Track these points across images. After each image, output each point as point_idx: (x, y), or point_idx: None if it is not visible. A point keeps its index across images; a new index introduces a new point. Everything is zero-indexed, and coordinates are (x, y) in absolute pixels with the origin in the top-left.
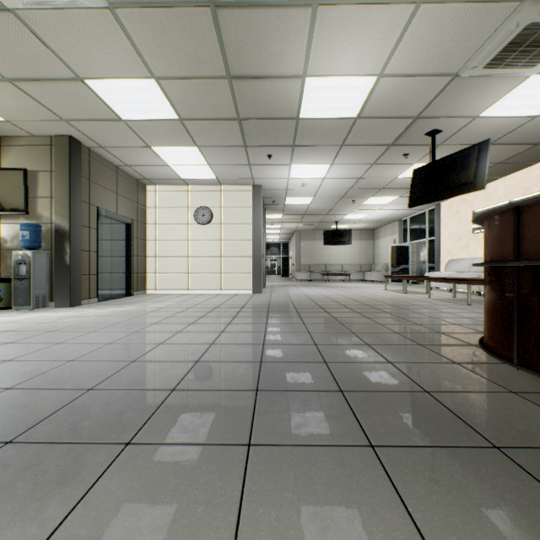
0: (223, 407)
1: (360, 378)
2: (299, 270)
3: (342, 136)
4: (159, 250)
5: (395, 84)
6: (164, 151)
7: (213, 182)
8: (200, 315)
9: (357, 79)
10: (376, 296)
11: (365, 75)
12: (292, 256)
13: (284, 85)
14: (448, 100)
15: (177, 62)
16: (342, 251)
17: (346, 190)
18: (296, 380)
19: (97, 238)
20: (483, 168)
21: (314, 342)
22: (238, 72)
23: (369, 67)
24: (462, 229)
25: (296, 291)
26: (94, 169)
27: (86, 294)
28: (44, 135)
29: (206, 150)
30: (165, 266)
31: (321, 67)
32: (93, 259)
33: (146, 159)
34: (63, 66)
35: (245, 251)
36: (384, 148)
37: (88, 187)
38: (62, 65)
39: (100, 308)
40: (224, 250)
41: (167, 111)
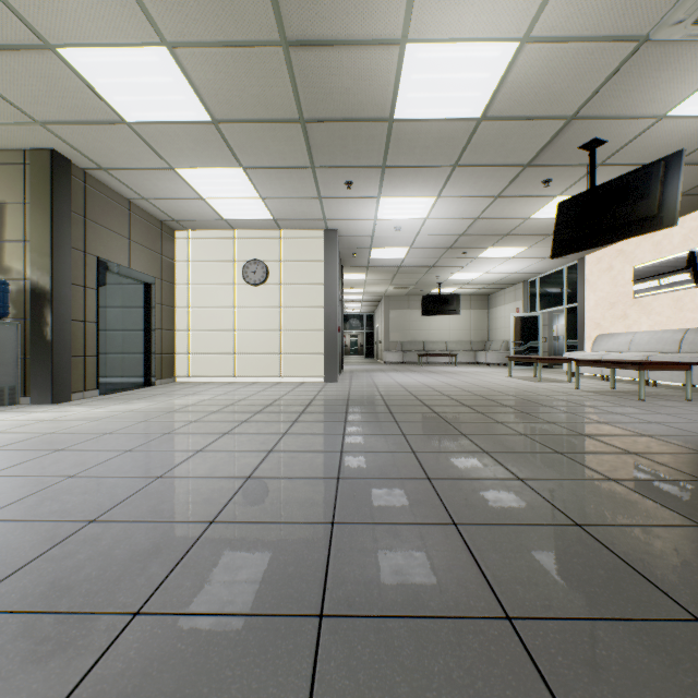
0: (233, 689)
1: (537, 572)
2: (389, 349)
3: (456, 150)
4: (194, 321)
5: (546, 57)
6: (194, 175)
7: (269, 225)
8: (242, 419)
9: (487, 47)
10: (501, 386)
11: (501, 39)
12: (378, 331)
13: (372, 59)
14: (624, 87)
15: (200, 14)
16: (446, 324)
17: (456, 237)
18: (405, 581)
19: (97, 302)
20: (673, 194)
21: (425, 474)
22: (298, 32)
23: (508, 22)
24: (617, 293)
25: (386, 379)
26: (93, 201)
27: (79, 384)
28: (13, 149)
29: (256, 174)
30: (202, 343)
31: (432, 24)
32: (91, 333)
33: (170, 188)
34: (17, 21)
35: (315, 323)
36: (516, 171)
37: (82, 228)
38: (15, 19)
39: (97, 406)
40: (284, 321)
41: (192, 107)
